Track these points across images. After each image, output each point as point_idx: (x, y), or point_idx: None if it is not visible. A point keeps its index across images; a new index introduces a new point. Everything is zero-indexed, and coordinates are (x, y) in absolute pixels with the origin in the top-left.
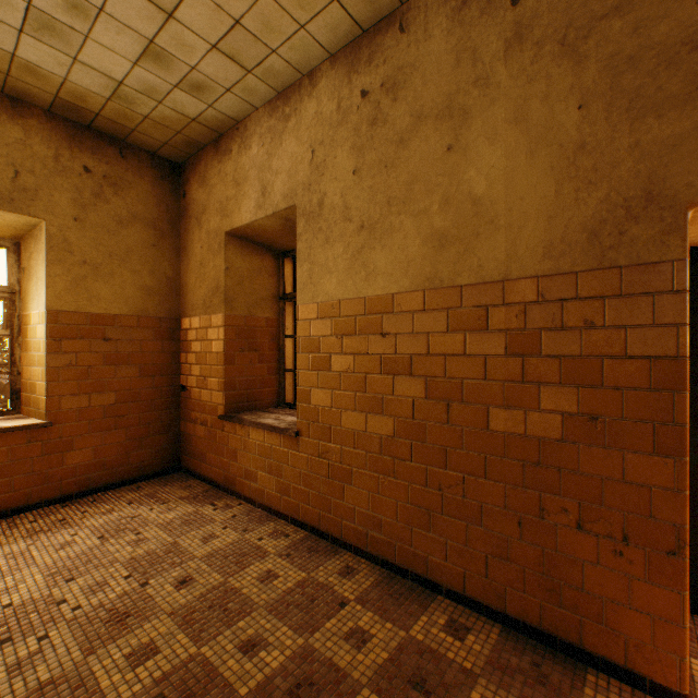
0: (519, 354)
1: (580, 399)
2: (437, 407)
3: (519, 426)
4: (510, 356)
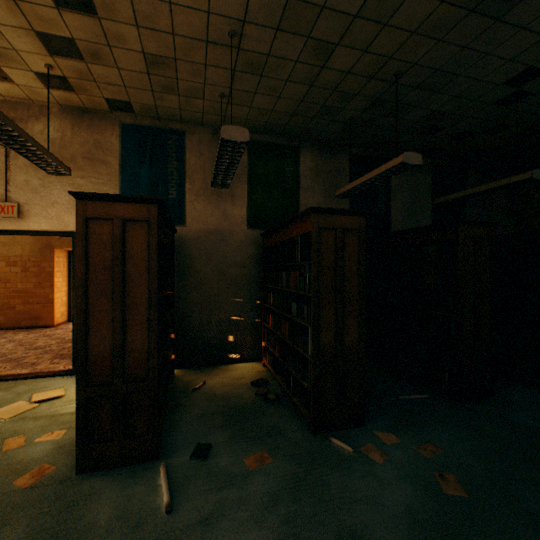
0: (26, 272)
1: (38, 280)
2: (3, 285)
3: (26, 286)
4: (24, 272)
